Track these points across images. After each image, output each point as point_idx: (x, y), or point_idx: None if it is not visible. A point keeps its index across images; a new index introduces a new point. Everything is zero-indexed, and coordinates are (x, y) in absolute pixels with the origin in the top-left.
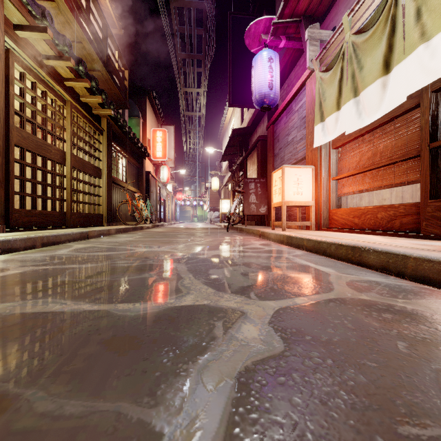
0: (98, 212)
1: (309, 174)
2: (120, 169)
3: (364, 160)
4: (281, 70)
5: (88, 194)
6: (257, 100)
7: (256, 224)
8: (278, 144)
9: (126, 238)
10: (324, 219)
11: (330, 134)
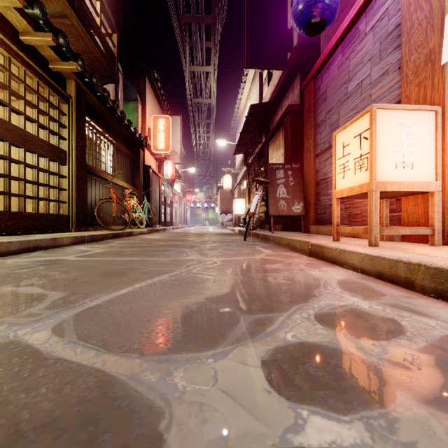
0: (58, 212)
1: (427, 124)
2: (103, 157)
3: None
4: None
5: (37, 185)
6: (300, 11)
7: (283, 229)
8: (323, 105)
9: (64, 256)
10: None
11: None
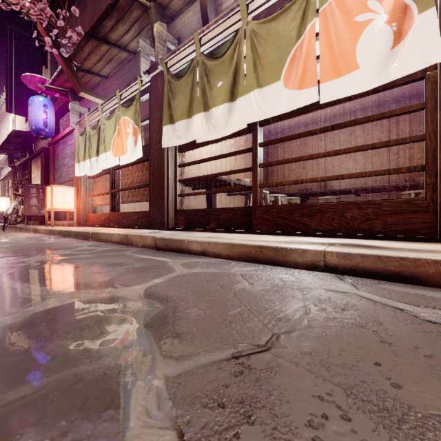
0: None
1: (72, 192)
2: None
3: (100, 189)
4: (61, 106)
5: None
6: (33, 131)
7: (40, 224)
8: (58, 161)
9: None
10: (83, 219)
11: (82, 172)
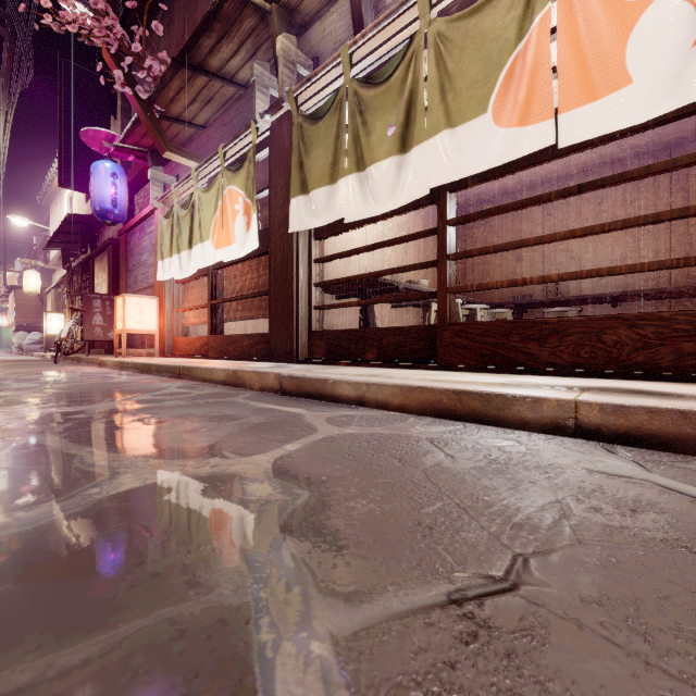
0: None
1: (153, 304)
2: None
3: (194, 300)
4: (136, 174)
5: None
6: (97, 213)
7: (107, 353)
8: (132, 259)
9: None
10: (168, 347)
11: (167, 273)
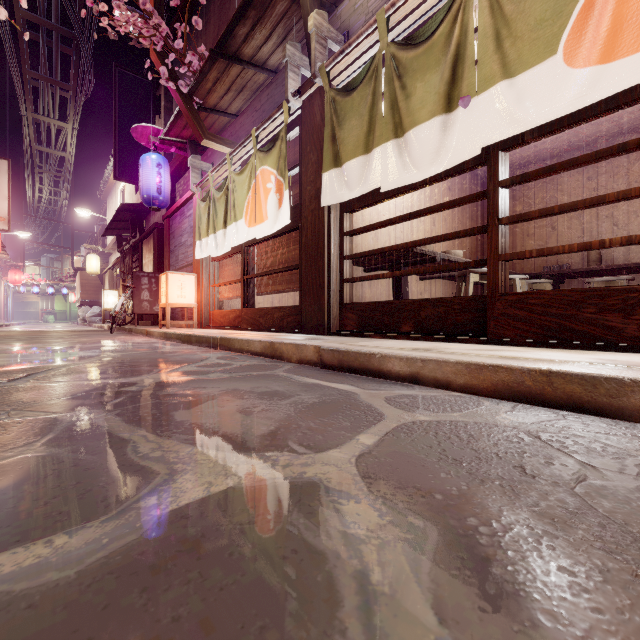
0: None
1: (192, 281)
2: None
3: (228, 276)
4: (177, 165)
5: None
6: (145, 200)
7: (153, 325)
8: (173, 240)
9: None
10: (205, 319)
11: (204, 252)
